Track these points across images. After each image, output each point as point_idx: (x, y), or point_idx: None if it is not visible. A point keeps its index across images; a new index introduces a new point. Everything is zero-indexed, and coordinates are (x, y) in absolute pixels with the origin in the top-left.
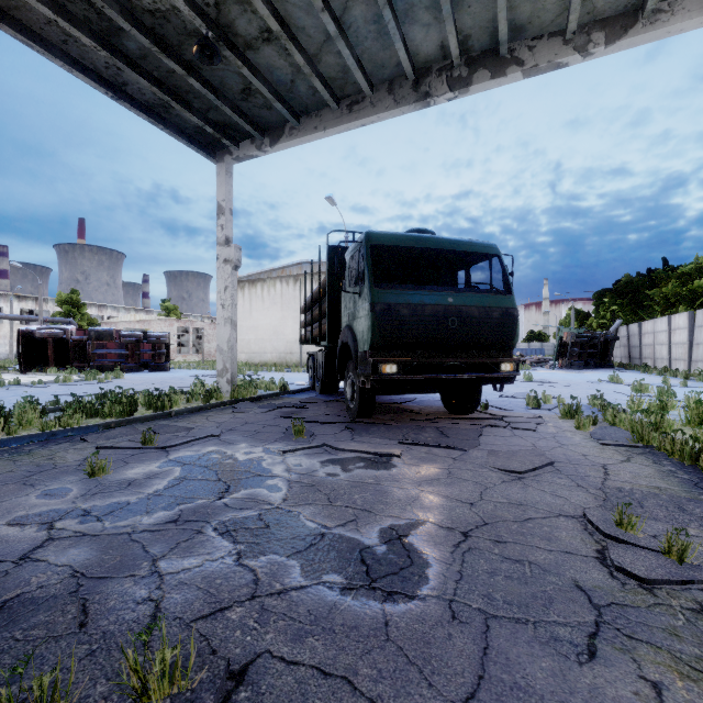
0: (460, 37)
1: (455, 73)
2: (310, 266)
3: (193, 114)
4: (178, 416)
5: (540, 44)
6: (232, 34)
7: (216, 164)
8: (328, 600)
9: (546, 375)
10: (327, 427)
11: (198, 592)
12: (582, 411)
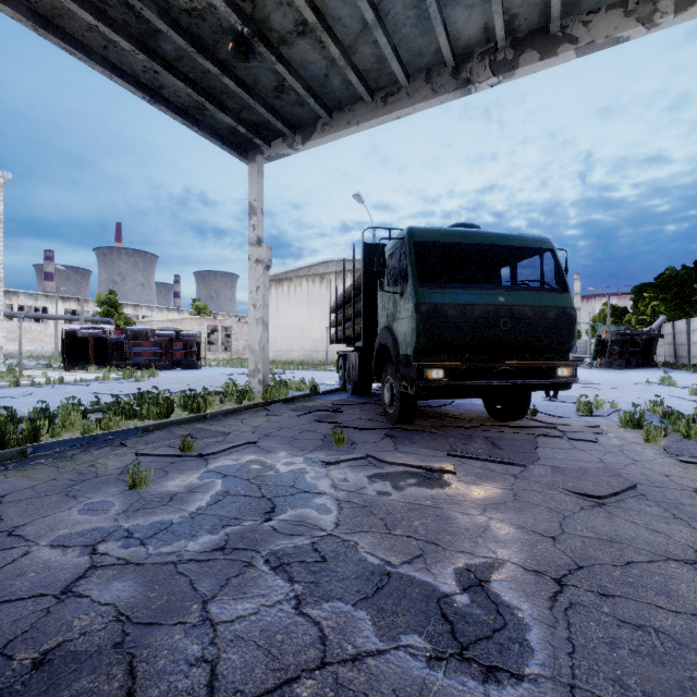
0: (506, 17)
1: (499, 56)
2: (336, 264)
3: (227, 115)
4: (213, 419)
5: (597, 18)
6: (267, 29)
7: (248, 164)
8: (415, 675)
9: (585, 375)
10: (367, 434)
11: (258, 653)
12: (652, 421)
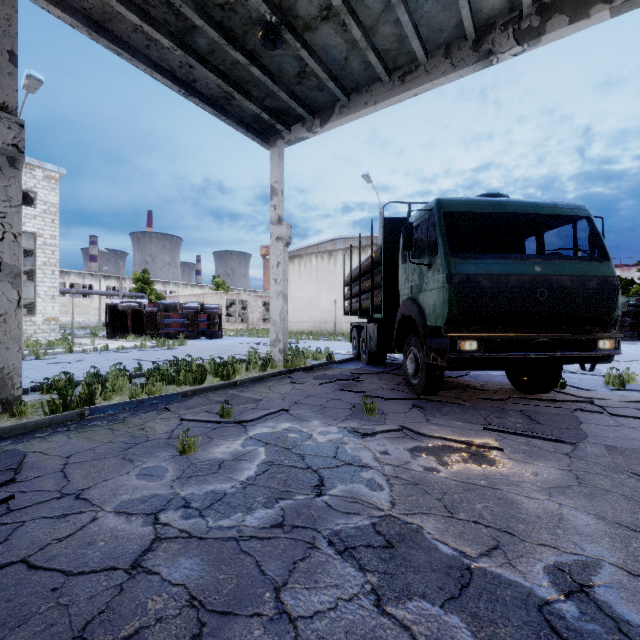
0: None
1: (523, 24)
2: (343, 242)
3: (252, 103)
4: (243, 386)
5: None
6: (292, 17)
7: (269, 149)
8: None
9: None
10: (393, 404)
11: None
12: None
